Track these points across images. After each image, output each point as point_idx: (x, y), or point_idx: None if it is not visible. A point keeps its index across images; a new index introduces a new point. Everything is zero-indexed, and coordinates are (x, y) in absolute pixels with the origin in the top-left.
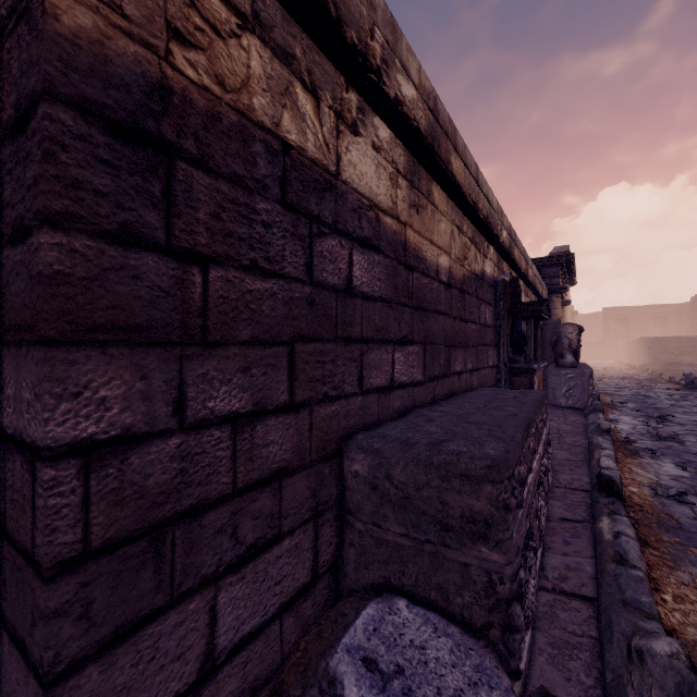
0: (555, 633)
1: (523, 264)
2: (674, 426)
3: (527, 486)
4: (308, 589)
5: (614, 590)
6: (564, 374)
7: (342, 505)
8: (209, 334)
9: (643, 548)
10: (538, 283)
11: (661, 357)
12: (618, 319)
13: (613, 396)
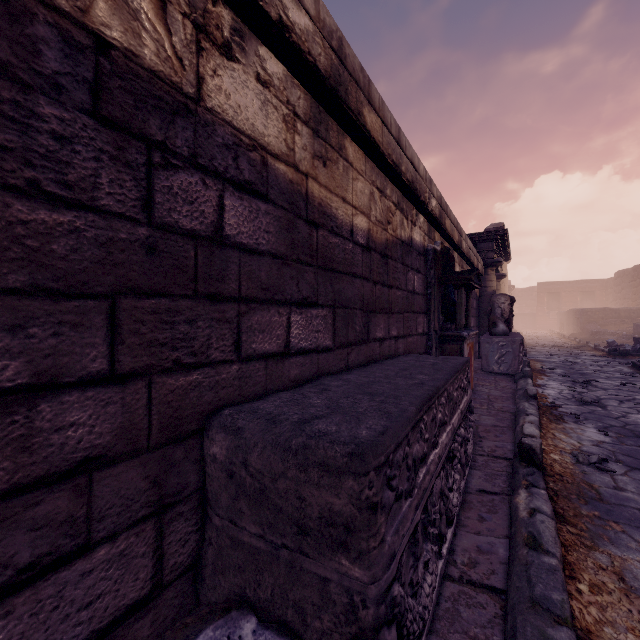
0: (455, 639)
1: (456, 235)
2: (598, 391)
3: (426, 465)
4: (145, 604)
5: (523, 584)
6: (497, 341)
7: (204, 494)
8: None
9: (560, 525)
10: (473, 256)
11: (588, 327)
12: (550, 293)
13: (543, 363)
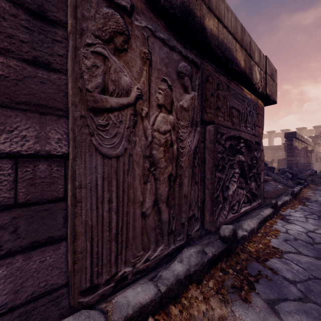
0: None
1: (308, 142)
2: None
3: (311, 166)
4: None
5: None
6: (318, 163)
7: (296, 167)
8: (294, 156)
9: None
10: (311, 144)
11: None
12: None
13: None
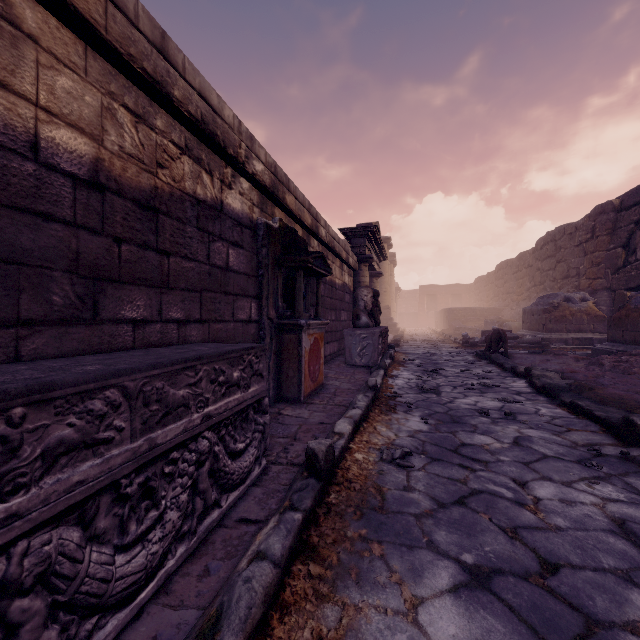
0: None
1: (307, 217)
2: (440, 378)
3: None
4: None
5: None
6: (359, 334)
7: None
8: None
9: (302, 565)
10: (340, 248)
11: (453, 324)
12: (429, 295)
13: (408, 355)
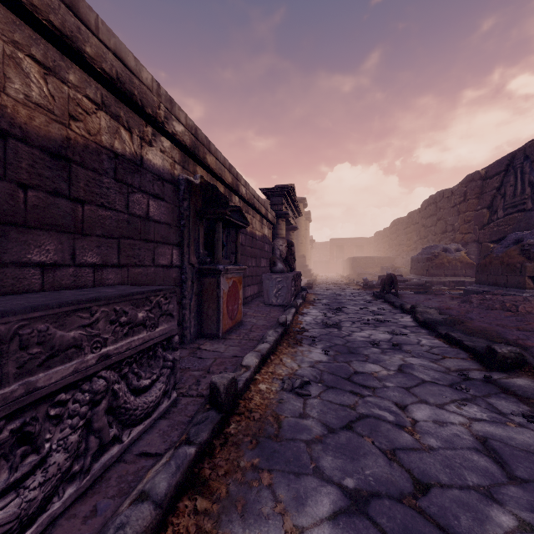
0: None
1: (228, 176)
2: (342, 315)
3: None
4: None
5: None
6: (275, 278)
7: None
8: None
9: (189, 501)
10: (259, 204)
11: (356, 270)
12: (337, 246)
13: (318, 296)
